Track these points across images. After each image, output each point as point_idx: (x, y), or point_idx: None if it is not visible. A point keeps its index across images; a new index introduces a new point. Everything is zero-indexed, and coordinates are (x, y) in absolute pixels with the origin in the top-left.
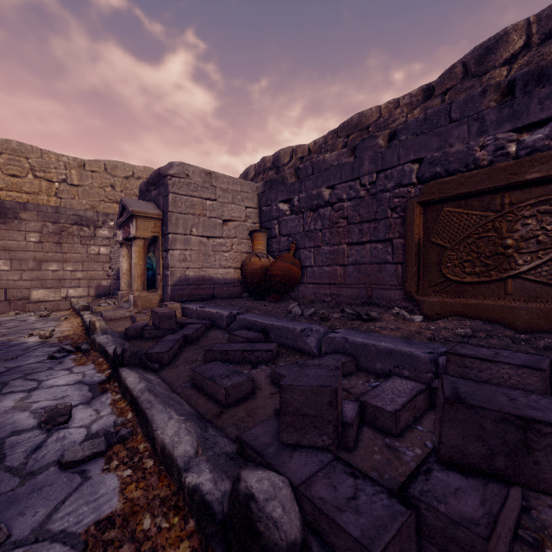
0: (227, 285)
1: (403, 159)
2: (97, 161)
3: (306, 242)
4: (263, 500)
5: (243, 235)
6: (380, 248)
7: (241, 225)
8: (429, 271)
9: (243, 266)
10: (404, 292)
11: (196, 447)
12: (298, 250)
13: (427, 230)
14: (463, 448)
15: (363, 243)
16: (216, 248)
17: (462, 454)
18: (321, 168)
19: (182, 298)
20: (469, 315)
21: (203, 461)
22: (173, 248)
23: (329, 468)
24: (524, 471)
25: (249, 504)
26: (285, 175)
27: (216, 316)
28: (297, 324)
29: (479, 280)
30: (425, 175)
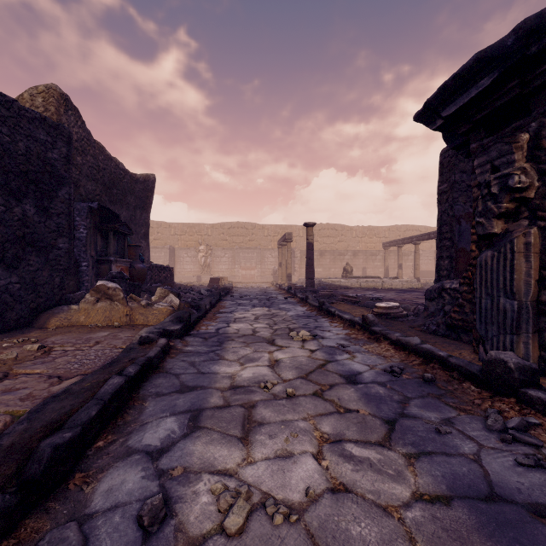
0: None
1: None
2: (394, 227)
3: None
4: None
5: None
6: None
7: None
8: None
9: None
10: None
11: None
12: None
13: None
14: None
15: None
16: None
17: None
18: None
19: None
20: None
21: None
22: None
23: None
24: None
25: None
26: None
27: None
28: None
29: None
30: None
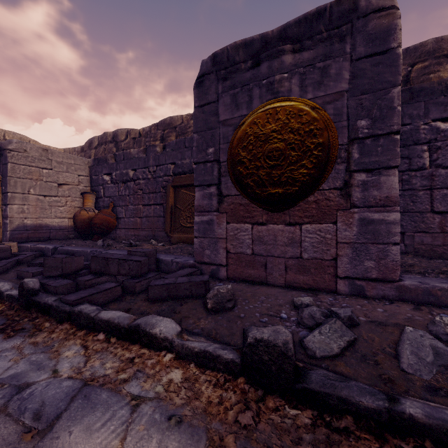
0: (62, 230)
1: (167, 161)
2: None
3: (120, 202)
4: (27, 282)
5: (76, 195)
6: (158, 208)
7: (74, 188)
8: (176, 221)
9: (75, 217)
10: (165, 232)
11: (12, 287)
12: (116, 207)
13: (175, 200)
14: (96, 268)
15: (151, 205)
16: (52, 204)
17: (96, 270)
18: (128, 157)
19: (20, 240)
20: (188, 242)
21: (14, 290)
22: (12, 203)
23: (57, 279)
24: (108, 270)
25: (23, 283)
26: (107, 157)
27: (44, 249)
28: (91, 249)
29: (192, 226)
30: (176, 172)
